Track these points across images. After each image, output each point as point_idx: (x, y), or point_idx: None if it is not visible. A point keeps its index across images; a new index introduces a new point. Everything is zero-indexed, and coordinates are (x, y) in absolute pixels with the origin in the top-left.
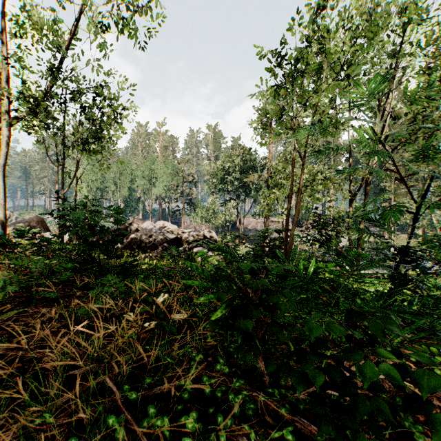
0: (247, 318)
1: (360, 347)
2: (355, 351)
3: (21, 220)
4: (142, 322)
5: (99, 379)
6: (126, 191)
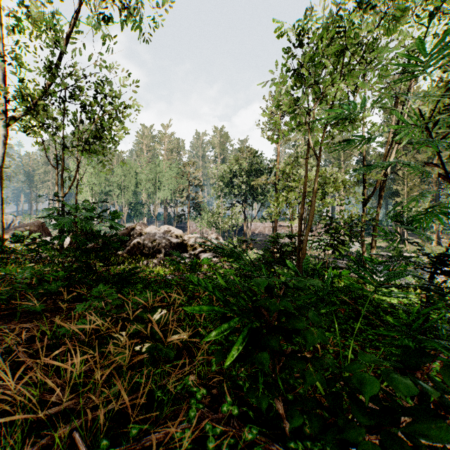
0: (262, 350)
1: (426, 402)
2: (433, 421)
3: (22, 225)
4: (134, 346)
5: (74, 424)
6: (130, 195)
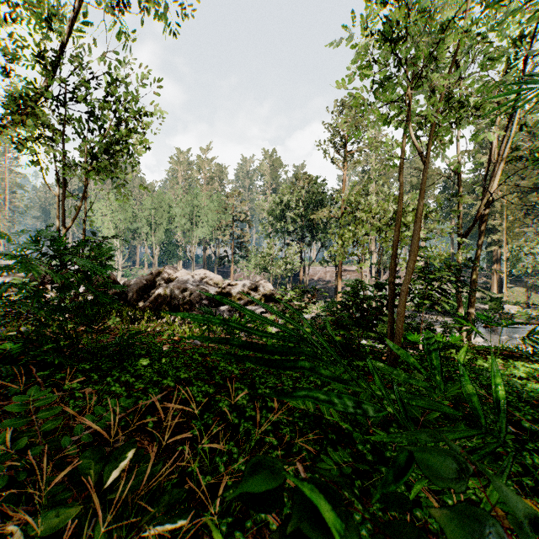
0: None
1: None
2: None
3: None
4: None
5: None
6: (162, 233)
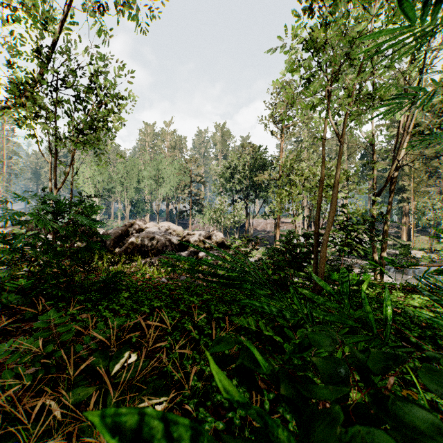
0: None
1: None
2: None
3: None
4: None
5: None
6: (133, 192)
